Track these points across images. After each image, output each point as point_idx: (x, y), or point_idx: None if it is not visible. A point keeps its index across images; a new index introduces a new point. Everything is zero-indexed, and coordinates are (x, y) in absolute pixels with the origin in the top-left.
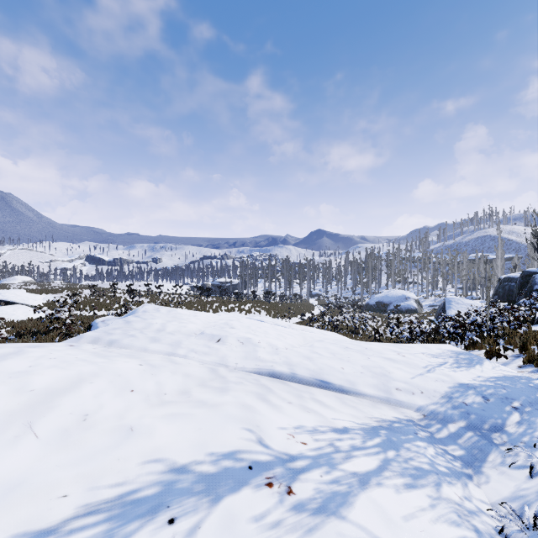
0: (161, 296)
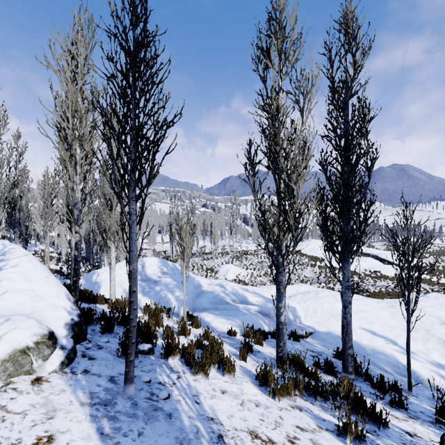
0: None
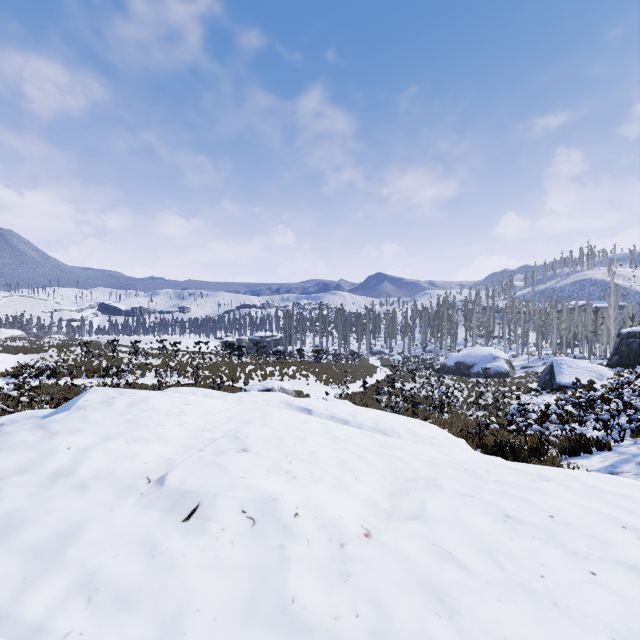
0: (179, 356)
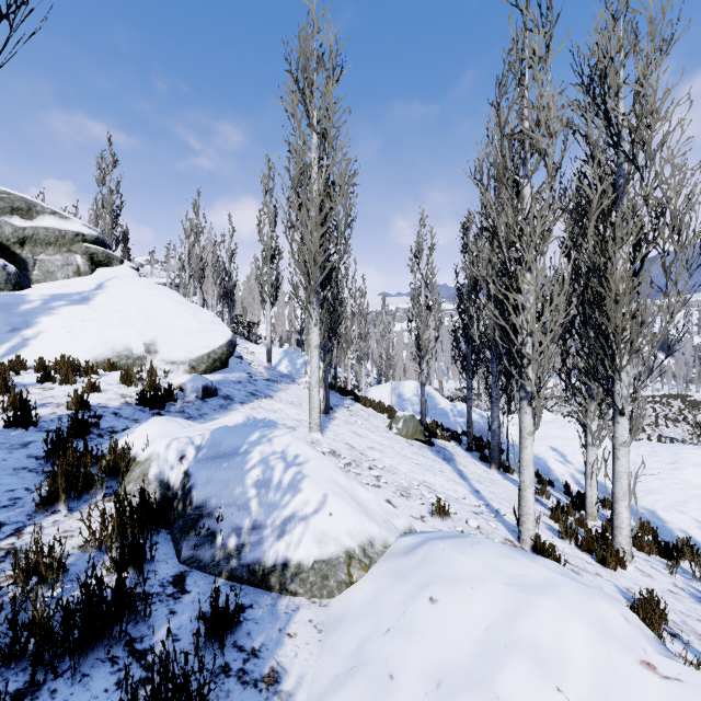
0: None
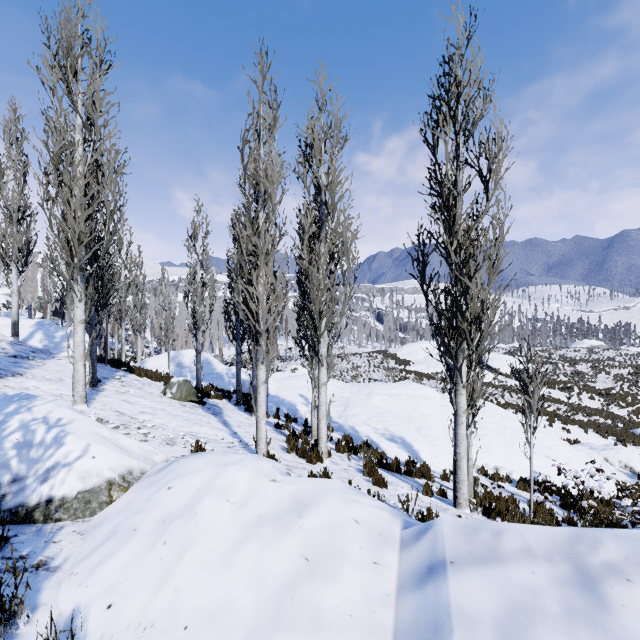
0: None
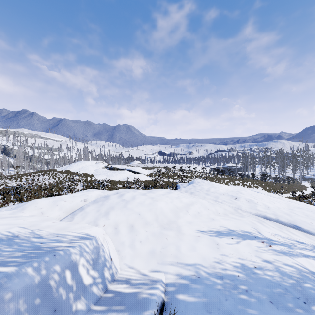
0: (196, 173)
